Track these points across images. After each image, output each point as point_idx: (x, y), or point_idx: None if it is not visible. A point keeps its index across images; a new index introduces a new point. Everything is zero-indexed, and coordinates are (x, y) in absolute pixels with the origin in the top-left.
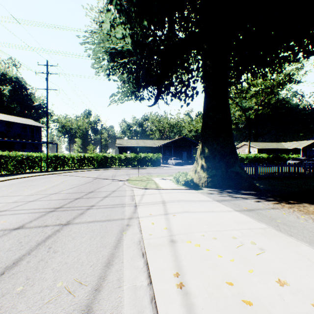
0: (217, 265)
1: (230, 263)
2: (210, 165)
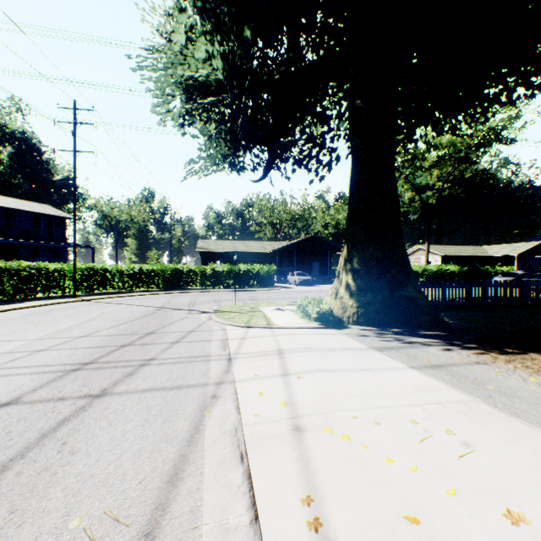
0: (384, 479)
1: (409, 474)
2: (363, 284)
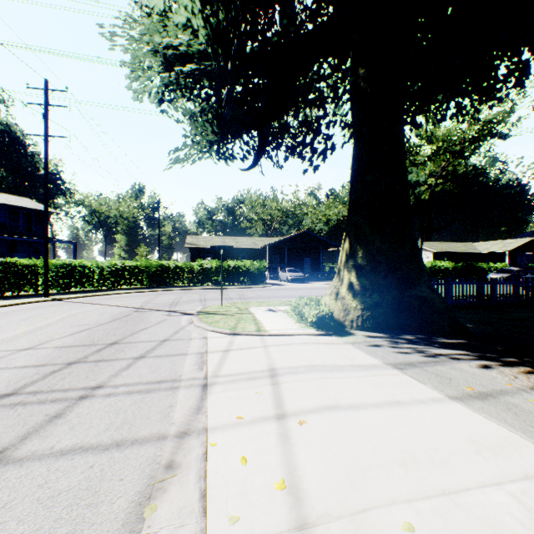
0: None
1: None
2: (368, 283)
